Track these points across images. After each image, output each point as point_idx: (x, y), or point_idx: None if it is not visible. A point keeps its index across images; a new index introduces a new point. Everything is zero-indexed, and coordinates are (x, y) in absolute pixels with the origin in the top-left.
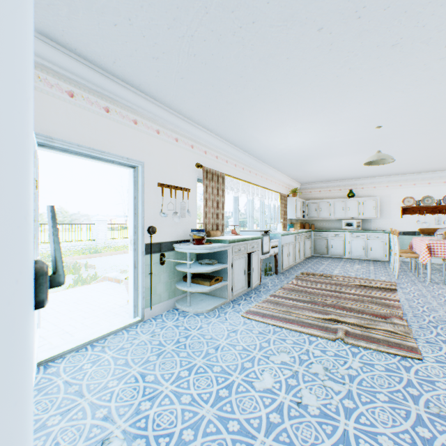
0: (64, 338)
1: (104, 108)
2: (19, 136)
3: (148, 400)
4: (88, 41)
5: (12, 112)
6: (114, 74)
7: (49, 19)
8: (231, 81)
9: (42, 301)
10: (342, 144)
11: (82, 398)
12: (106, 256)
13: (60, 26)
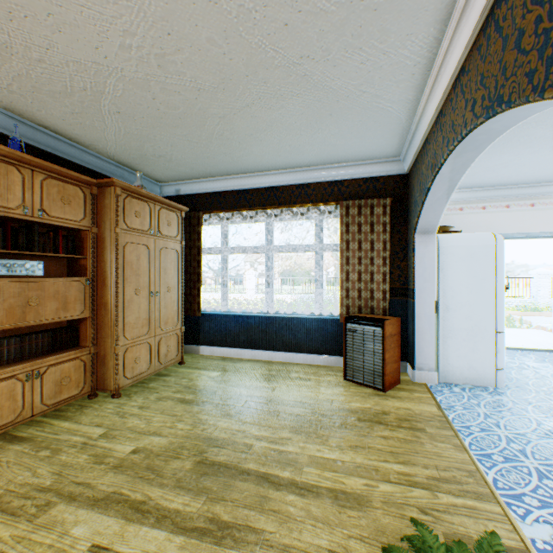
0: None
1: (528, 205)
2: (503, 267)
3: (550, 370)
4: (517, 181)
5: (502, 264)
6: (536, 183)
7: (496, 183)
8: None
9: (505, 291)
10: None
11: (513, 360)
12: (546, 316)
13: (501, 182)
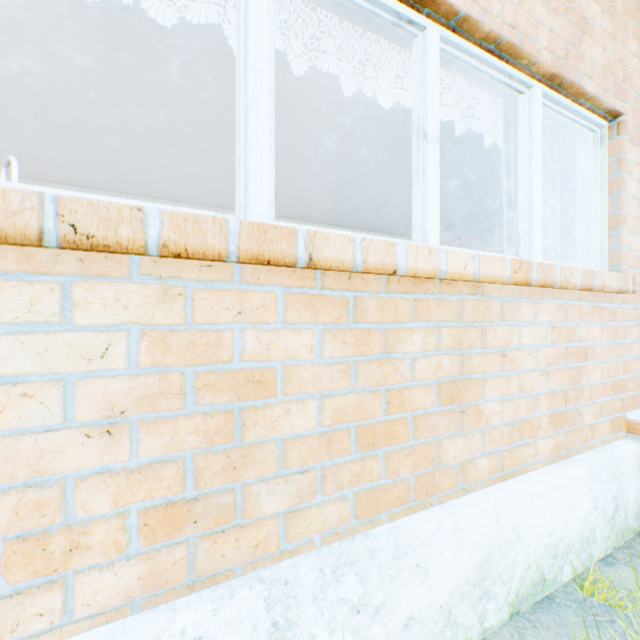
0: None
1: None
2: None
3: None
4: None
5: None
6: None
7: None
8: (496, 135)
9: None
10: (214, 100)
11: None
12: None
13: None
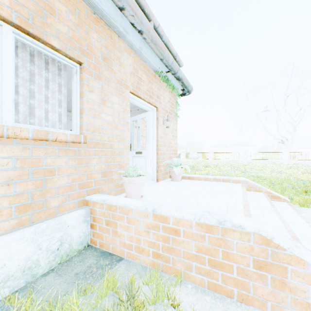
0: (152, 185)
1: None
2: None
3: None
4: None
5: None
6: None
7: None
8: None
9: None
10: None
11: None
12: None
13: None
